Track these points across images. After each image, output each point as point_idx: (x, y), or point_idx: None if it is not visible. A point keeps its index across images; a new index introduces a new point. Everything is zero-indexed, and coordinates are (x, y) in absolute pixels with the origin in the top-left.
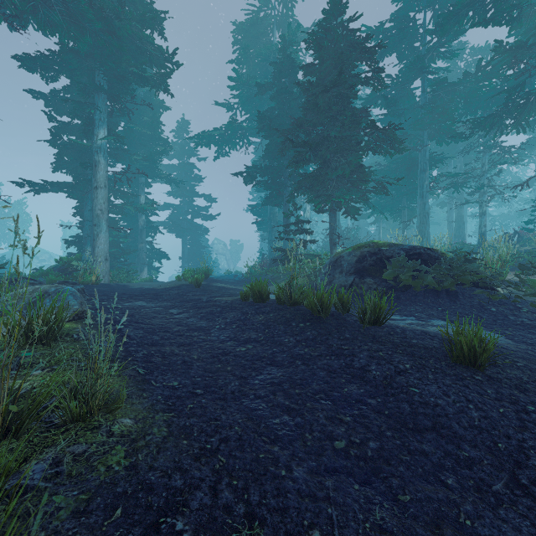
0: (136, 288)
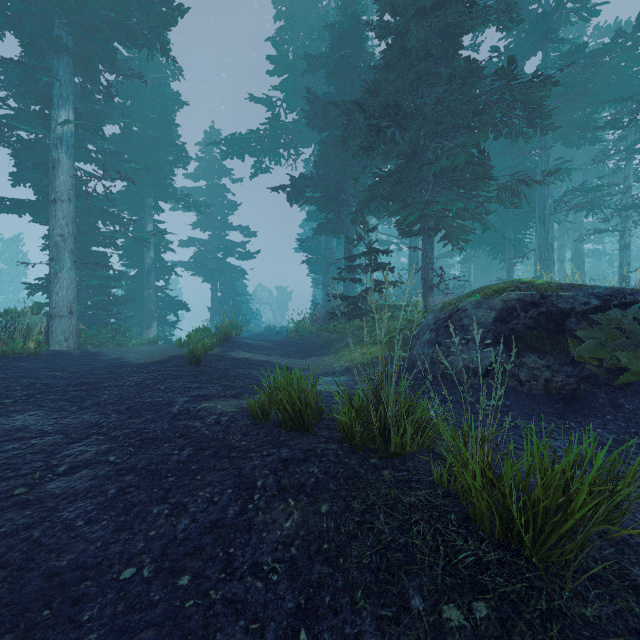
0: (104, 360)
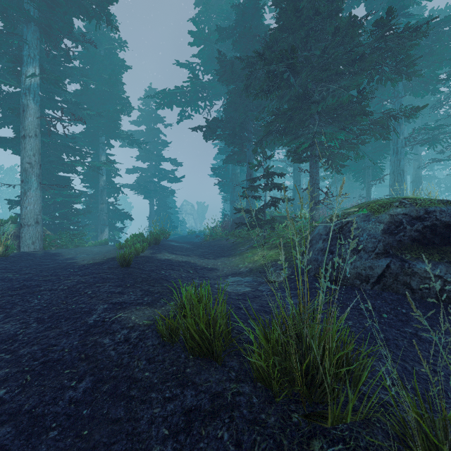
0: (58, 260)
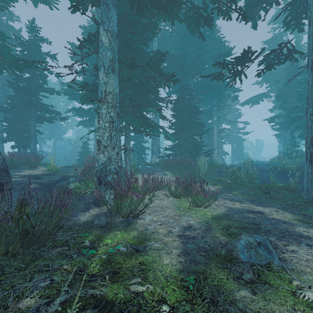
0: None
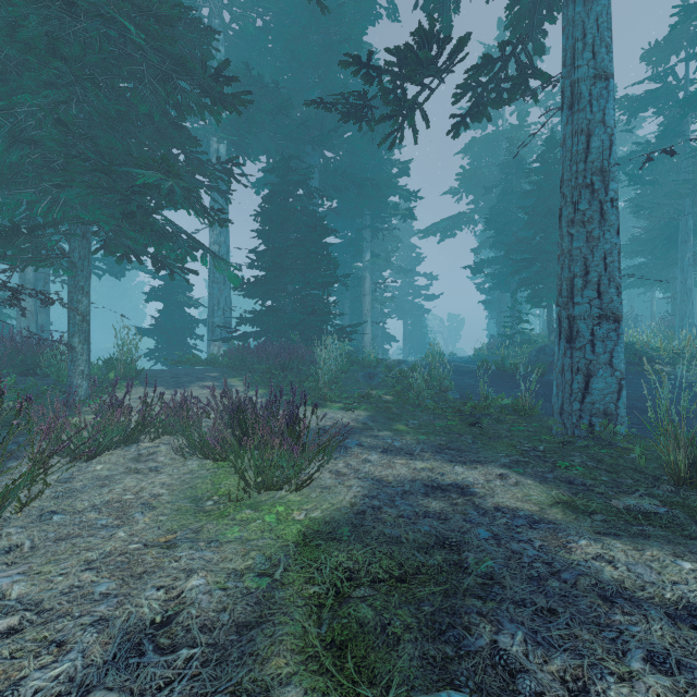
0: None
